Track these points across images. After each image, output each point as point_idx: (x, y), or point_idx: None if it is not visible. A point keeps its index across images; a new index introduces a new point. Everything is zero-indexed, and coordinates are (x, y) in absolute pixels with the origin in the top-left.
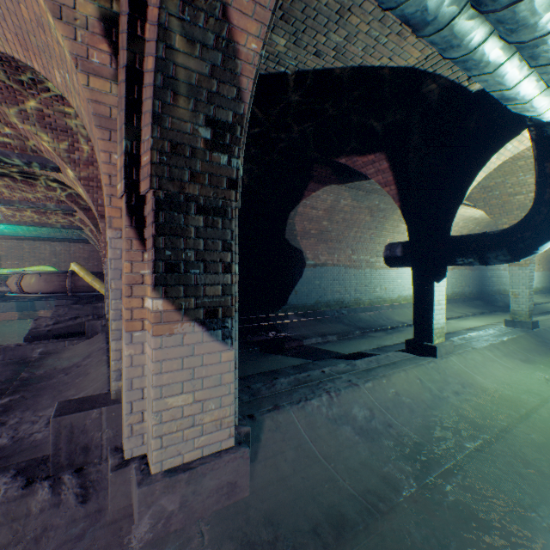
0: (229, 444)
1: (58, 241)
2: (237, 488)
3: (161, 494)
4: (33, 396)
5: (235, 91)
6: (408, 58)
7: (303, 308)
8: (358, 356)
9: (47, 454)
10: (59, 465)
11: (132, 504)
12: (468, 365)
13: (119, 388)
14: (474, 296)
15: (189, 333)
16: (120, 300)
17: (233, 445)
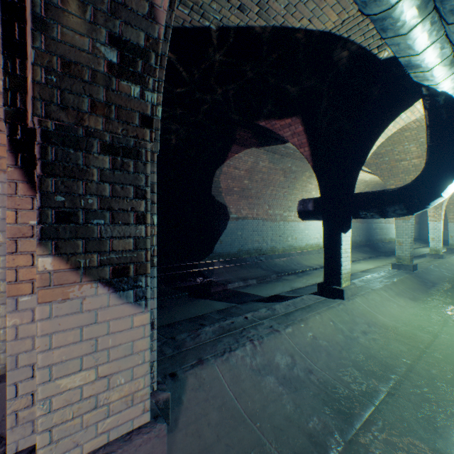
0: (142, 421)
1: None
2: None
3: None
4: None
5: (147, 6)
6: (326, 22)
7: (227, 256)
8: (276, 298)
9: None
10: None
11: None
12: (370, 305)
13: None
14: (363, 244)
15: (90, 296)
16: None
17: (148, 421)
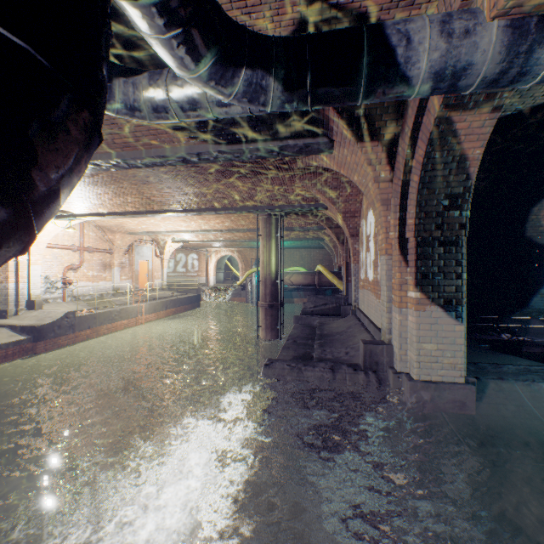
0: (459, 381)
1: (303, 248)
2: (465, 406)
3: (419, 389)
4: (330, 342)
5: (464, 176)
6: None
7: None
8: None
9: (356, 363)
10: (365, 366)
11: (402, 393)
12: None
13: (389, 338)
14: None
15: (434, 311)
16: (390, 292)
17: (462, 382)
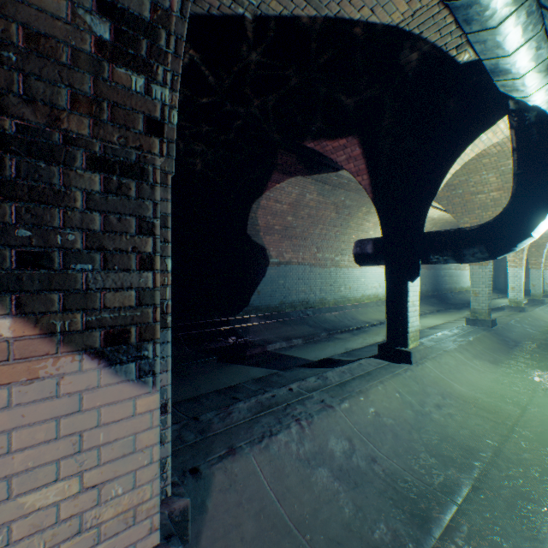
0: (149, 544)
1: None
2: None
3: None
4: None
5: None
6: (393, 12)
7: (267, 310)
8: (327, 363)
9: None
10: None
11: None
12: (444, 371)
13: None
14: (430, 295)
15: (71, 373)
16: None
17: (156, 544)
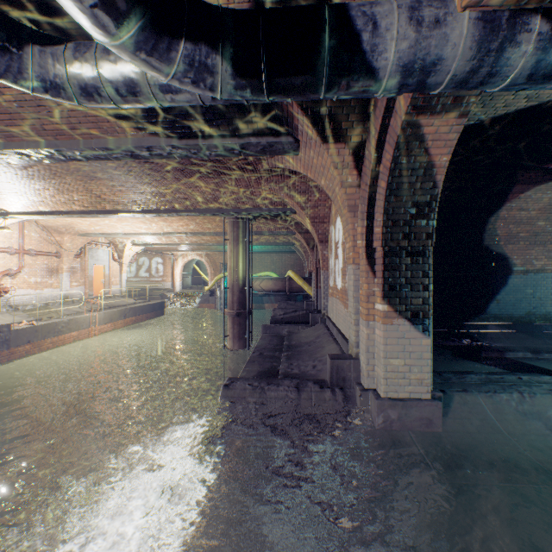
0: (426, 397)
1: (275, 252)
2: (432, 424)
3: (387, 407)
4: (297, 354)
5: (431, 184)
6: None
7: (508, 319)
8: None
9: (323, 379)
10: (332, 383)
11: (370, 411)
12: None
13: (357, 352)
14: None
15: (401, 325)
16: (357, 303)
17: (429, 398)
